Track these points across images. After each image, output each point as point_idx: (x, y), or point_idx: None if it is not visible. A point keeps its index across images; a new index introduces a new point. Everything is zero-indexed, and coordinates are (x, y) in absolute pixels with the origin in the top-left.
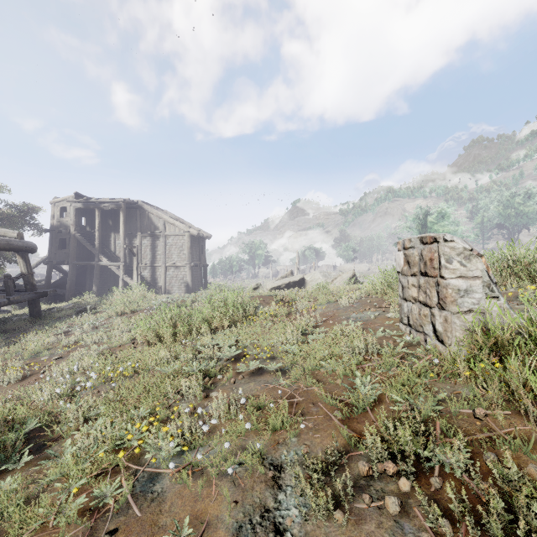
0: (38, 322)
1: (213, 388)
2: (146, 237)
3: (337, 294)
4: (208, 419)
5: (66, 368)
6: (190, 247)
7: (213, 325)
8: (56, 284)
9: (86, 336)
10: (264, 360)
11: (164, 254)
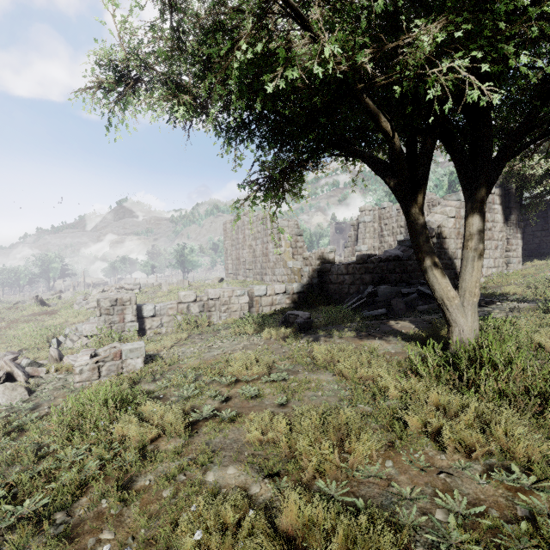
0: None
1: None
2: None
3: None
4: None
5: None
6: None
7: None
8: None
9: None
10: None
11: None
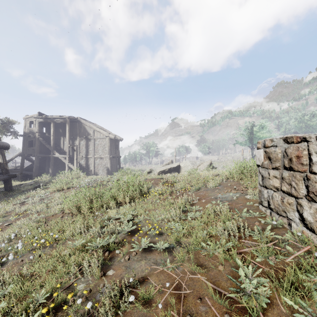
0: (8, 194)
1: (110, 265)
2: (82, 140)
3: (205, 179)
4: (98, 313)
5: (7, 236)
6: (109, 146)
7: (118, 201)
8: (27, 169)
9: (31, 207)
10: (154, 235)
11: (93, 150)
